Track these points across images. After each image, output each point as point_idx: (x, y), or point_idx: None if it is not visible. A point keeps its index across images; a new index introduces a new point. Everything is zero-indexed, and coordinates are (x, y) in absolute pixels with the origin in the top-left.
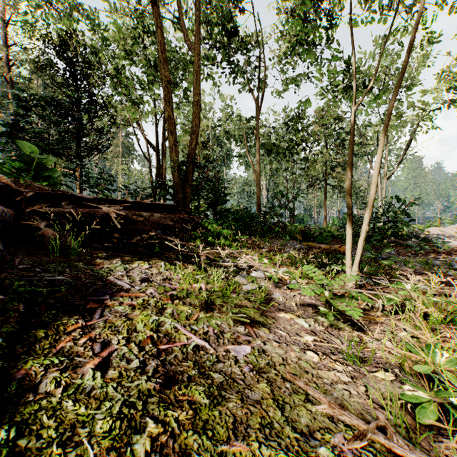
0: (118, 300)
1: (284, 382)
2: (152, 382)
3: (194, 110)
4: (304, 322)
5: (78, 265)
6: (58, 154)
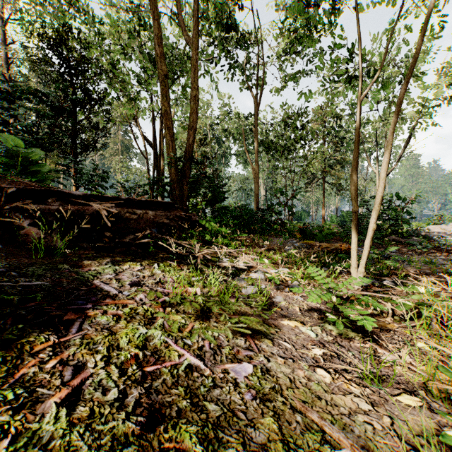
0: (102, 309)
1: (294, 414)
2: (131, 422)
3: (191, 105)
4: (310, 331)
5: (62, 267)
6: (50, 150)
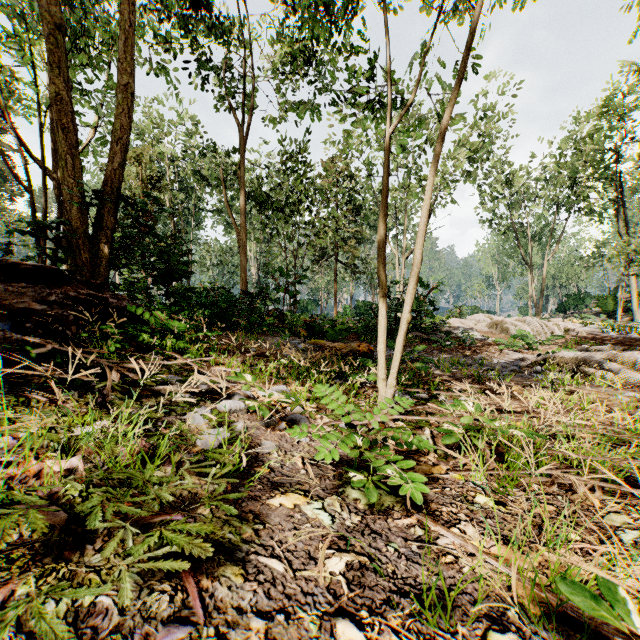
0: None
1: None
2: None
3: (117, 98)
4: (322, 511)
5: None
6: None
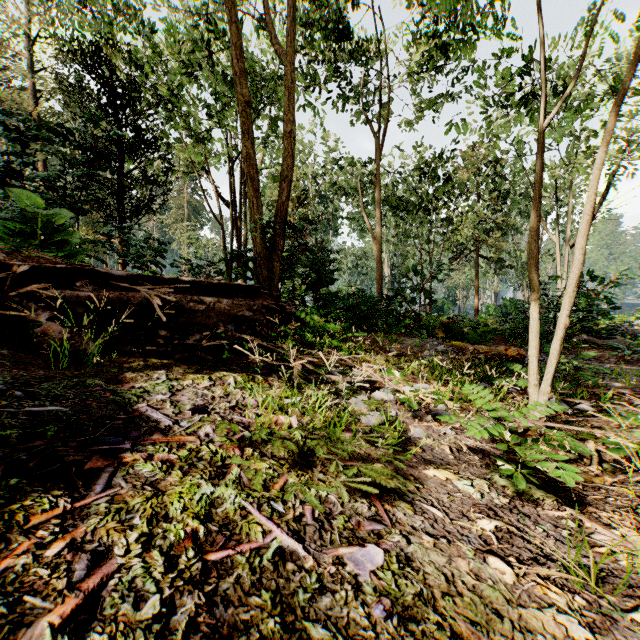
0: (146, 450)
1: None
2: None
3: (285, 145)
4: (471, 487)
5: (92, 383)
6: (86, 212)
